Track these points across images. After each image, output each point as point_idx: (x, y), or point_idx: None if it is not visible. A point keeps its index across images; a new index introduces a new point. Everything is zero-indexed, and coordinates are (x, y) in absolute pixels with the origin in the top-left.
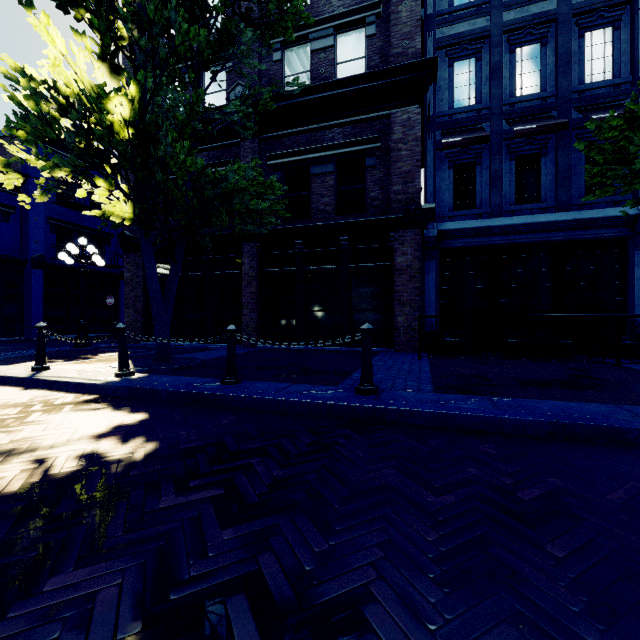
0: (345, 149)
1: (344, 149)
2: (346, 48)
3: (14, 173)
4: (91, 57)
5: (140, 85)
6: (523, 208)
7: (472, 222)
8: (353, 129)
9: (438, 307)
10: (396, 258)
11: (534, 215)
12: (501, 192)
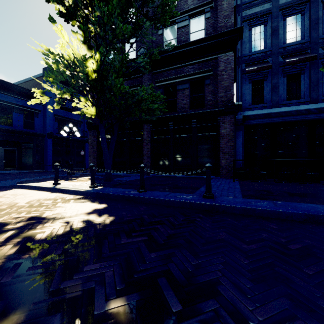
0: (194, 76)
1: (194, 76)
2: (195, 25)
3: (46, 96)
4: (79, 42)
5: (100, 53)
6: (290, 102)
7: (262, 111)
8: (198, 66)
9: (243, 155)
10: (221, 130)
11: (297, 106)
12: (278, 94)
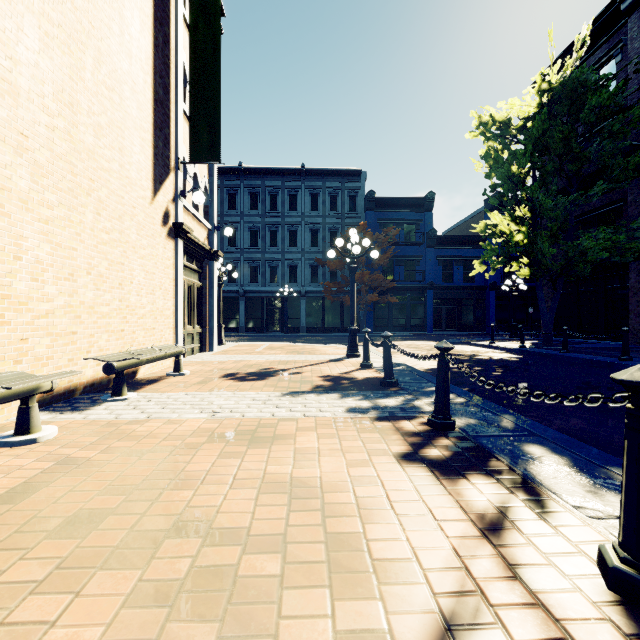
0: None
1: None
2: None
3: (483, 265)
4: (508, 221)
5: (526, 226)
6: None
7: None
8: None
9: None
10: None
11: None
12: None
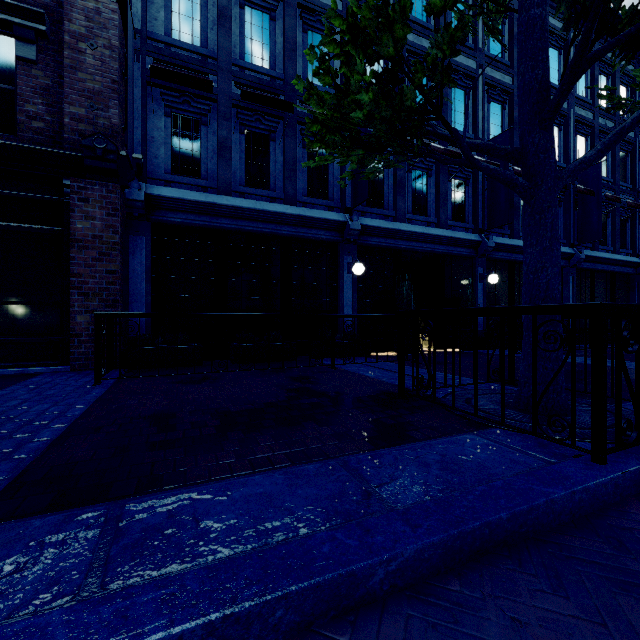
0: None
1: None
2: None
3: None
4: None
5: None
6: (253, 192)
7: (195, 194)
8: None
9: (149, 302)
10: (74, 221)
11: (263, 202)
12: (230, 166)
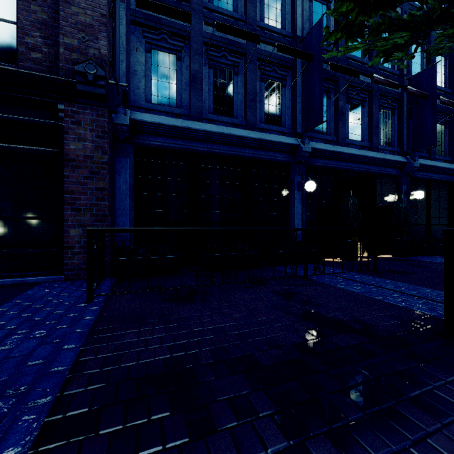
0: None
1: None
2: None
3: None
4: None
5: None
6: (220, 119)
7: (172, 119)
8: None
9: (133, 216)
10: (68, 142)
11: (229, 127)
12: (201, 96)
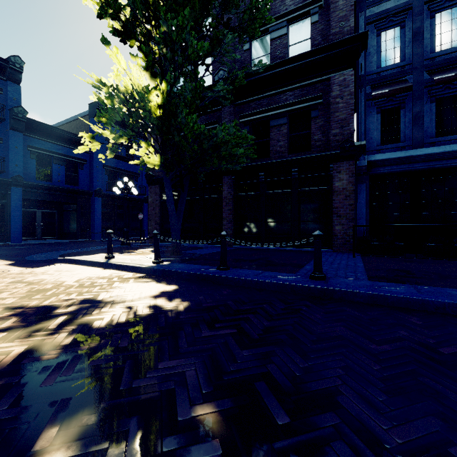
0: (295, 106)
1: (294, 106)
2: (296, 34)
3: (96, 142)
4: (140, 69)
5: (167, 82)
6: (442, 140)
7: (397, 153)
8: (301, 91)
9: (368, 219)
10: (334, 183)
11: (452, 145)
12: (422, 128)
